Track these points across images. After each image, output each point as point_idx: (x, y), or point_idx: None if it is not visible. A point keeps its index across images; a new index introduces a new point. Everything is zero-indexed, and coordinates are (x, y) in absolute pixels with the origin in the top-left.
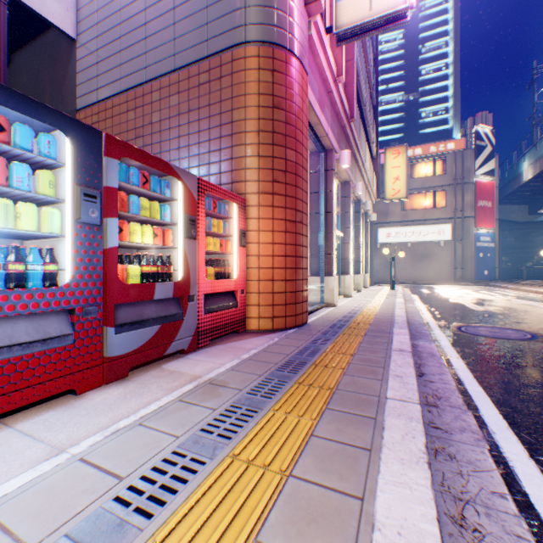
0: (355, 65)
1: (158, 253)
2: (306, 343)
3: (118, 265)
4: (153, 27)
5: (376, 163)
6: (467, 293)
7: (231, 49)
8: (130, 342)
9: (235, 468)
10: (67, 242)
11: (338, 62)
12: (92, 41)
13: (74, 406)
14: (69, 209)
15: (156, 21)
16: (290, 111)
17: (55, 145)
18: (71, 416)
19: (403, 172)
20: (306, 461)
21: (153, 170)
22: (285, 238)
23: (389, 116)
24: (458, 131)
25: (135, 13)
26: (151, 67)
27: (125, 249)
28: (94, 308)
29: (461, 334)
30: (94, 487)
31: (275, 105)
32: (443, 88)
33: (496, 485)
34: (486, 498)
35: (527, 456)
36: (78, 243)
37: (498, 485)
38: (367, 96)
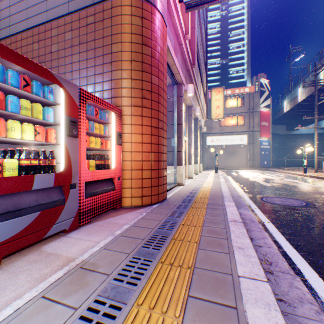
0: (195, 31)
1: (44, 148)
2: (166, 216)
3: None
4: None
5: (206, 97)
6: (257, 174)
7: None
8: (2, 232)
9: None
10: None
11: (186, 25)
12: None
13: None
14: None
15: None
16: (154, 49)
17: None
18: None
19: (221, 103)
20: None
21: (36, 77)
22: (151, 139)
23: (212, 72)
24: (249, 83)
25: None
26: (51, 10)
27: (13, 144)
28: None
29: (264, 203)
30: None
31: (143, 43)
32: (241, 58)
33: None
34: None
35: None
36: None
37: None
38: (202, 55)
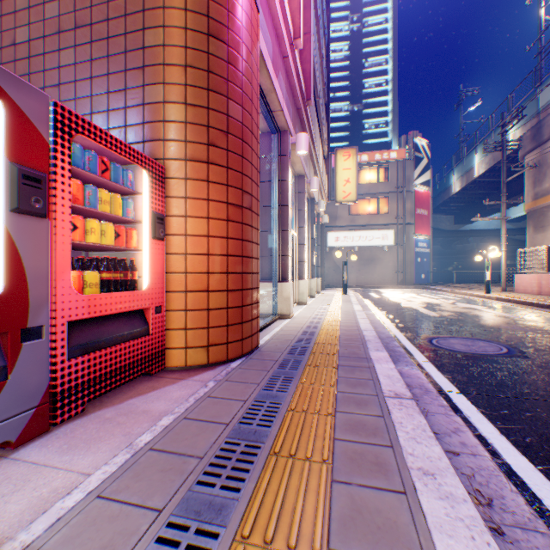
0: (311, 40)
1: None
2: (258, 390)
3: None
4: None
5: (327, 164)
6: (412, 296)
7: None
8: None
9: None
10: None
11: (295, 21)
12: None
13: None
14: None
15: None
16: (234, 47)
17: None
18: None
19: (354, 175)
20: None
21: None
22: (227, 230)
23: (336, 124)
24: (396, 145)
25: None
26: None
27: None
28: None
29: (438, 351)
30: None
31: (211, 32)
32: (384, 103)
33: None
34: None
35: None
36: None
37: None
38: (321, 89)
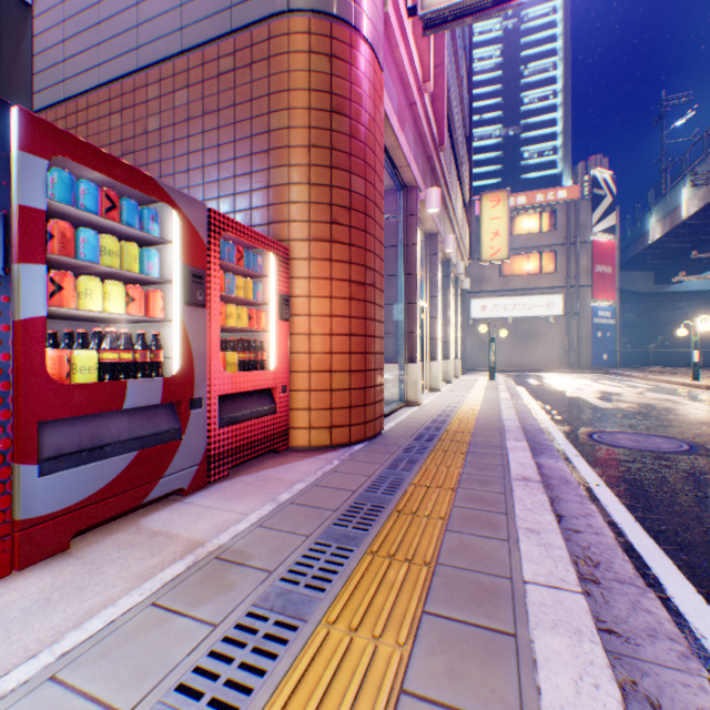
0: (445, 73)
1: (141, 329)
2: (382, 468)
3: (46, 350)
4: None
5: (469, 212)
6: (585, 383)
7: (267, 21)
8: (72, 487)
9: None
10: None
11: (423, 62)
12: (56, 7)
13: None
14: None
15: None
16: (357, 119)
17: None
18: None
19: (504, 226)
20: None
21: (128, 191)
22: (349, 309)
23: (484, 155)
24: (569, 178)
25: None
26: (146, 47)
27: (83, 322)
28: None
29: (595, 446)
30: None
31: (334, 108)
32: (550, 122)
33: None
34: None
35: None
36: None
37: None
38: (459, 121)
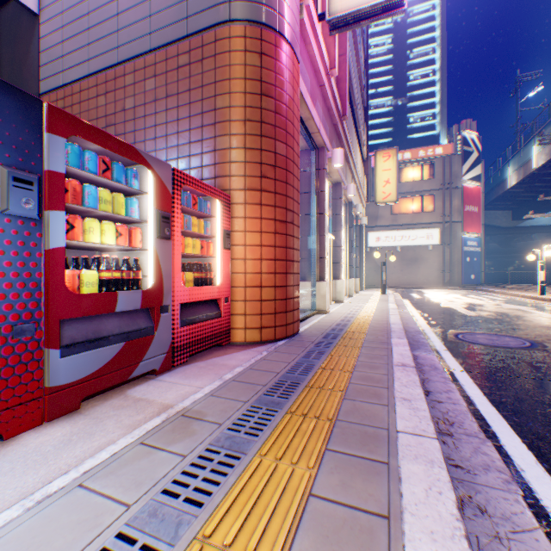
0: (347, 61)
1: (125, 255)
2: (298, 357)
3: (65, 270)
4: (126, 2)
5: (366, 165)
6: (456, 297)
7: (214, 28)
8: (82, 366)
9: None
10: None
11: (330, 54)
12: (57, 16)
13: None
14: None
15: None
16: (280, 100)
17: None
18: None
19: (393, 175)
20: (305, 544)
21: (117, 157)
22: (274, 240)
23: (378, 120)
24: (445, 137)
25: None
26: (124, 47)
27: (84, 250)
28: (30, 325)
29: (459, 343)
30: None
31: (263, 92)
32: (430, 94)
33: None
34: None
35: None
36: (5, 241)
37: None
38: (359, 96)
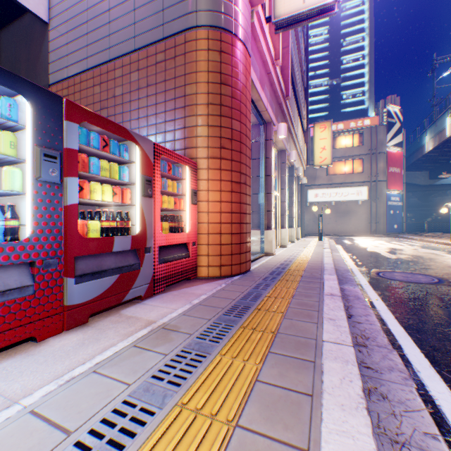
0: (289, 52)
1: (118, 209)
2: (250, 288)
3: (78, 220)
4: (116, 13)
5: (306, 135)
6: (381, 243)
7: (184, 32)
8: (89, 291)
9: (183, 419)
10: (27, 199)
11: (276, 48)
12: (62, 24)
13: (33, 353)
14: (29, 168)
15: (119, 7)
16: (235, 87)
17: (16, 108)
18: (29, 363)
19: (329, 143)
20: (252, 410)
21: (112, 136)
22: (231, 197)
23: (317, 97)
24: (372, 111)
25: (100, 0)
26: (114, 47)
27: (88, 206)
28: (54, 260)
29: (380, 279)
30: (40, 444)
31: (222, 82)
32: (360, 75)
33: (428, 426)
34: (420, 440)
35: (450, 395)
36: (38, 200)
37: (429, 426)
38: (299, 79)
